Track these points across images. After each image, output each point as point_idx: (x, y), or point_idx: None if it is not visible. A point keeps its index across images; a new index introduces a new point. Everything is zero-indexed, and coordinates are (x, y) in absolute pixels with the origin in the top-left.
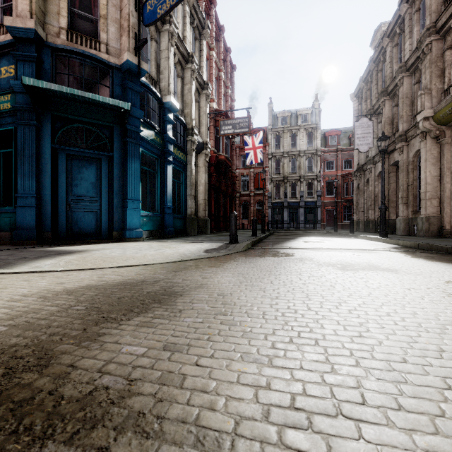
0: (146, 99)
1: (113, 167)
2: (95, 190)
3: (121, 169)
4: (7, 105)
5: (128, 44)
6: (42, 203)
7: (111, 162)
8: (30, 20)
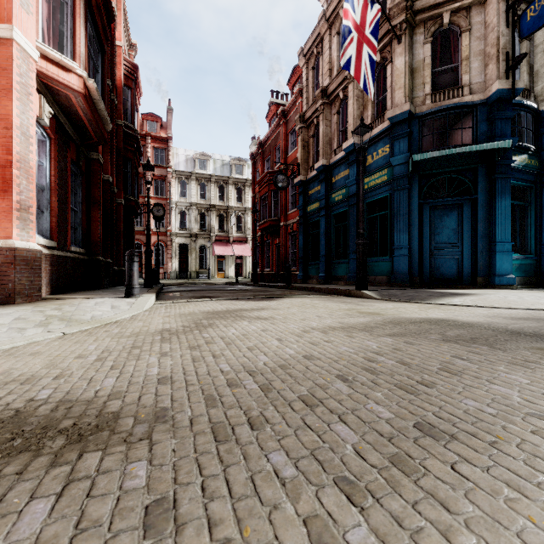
0: (517, 120)
1: (476, 209)
2: (456, 236)
3: (486, 210)
4: (384, 178)
5: (496, 72)
6: (411, 252)
7: (473, 204)
8: (405, 104)
